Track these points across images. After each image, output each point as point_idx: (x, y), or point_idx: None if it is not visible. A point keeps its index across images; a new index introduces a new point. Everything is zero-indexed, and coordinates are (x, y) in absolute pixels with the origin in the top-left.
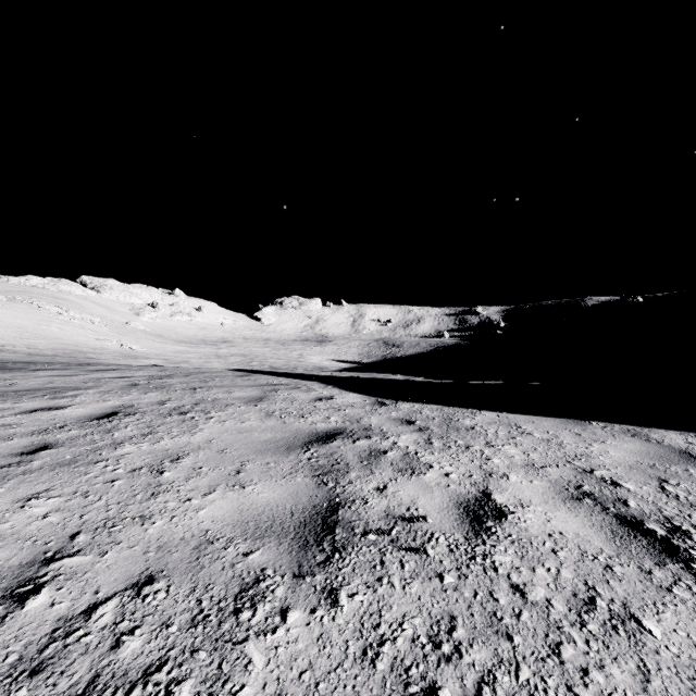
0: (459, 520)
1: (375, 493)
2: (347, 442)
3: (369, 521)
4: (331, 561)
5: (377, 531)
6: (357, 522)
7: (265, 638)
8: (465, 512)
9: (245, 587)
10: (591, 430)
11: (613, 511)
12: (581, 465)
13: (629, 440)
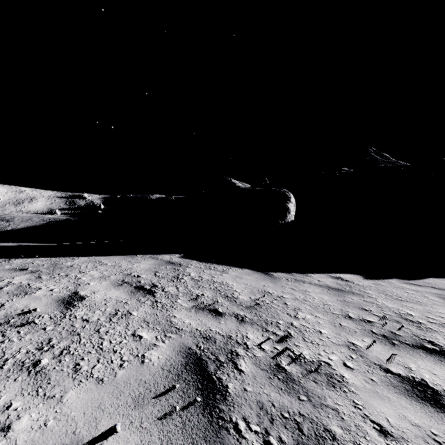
0: (58, 306)
1: None
2: None
3: None
4: None
5: None
6: None
7: None
8: (62, 302)
9: None
10: (136, 258)
11: (134, 285)
12: (127, 273)
13: (150, 260)
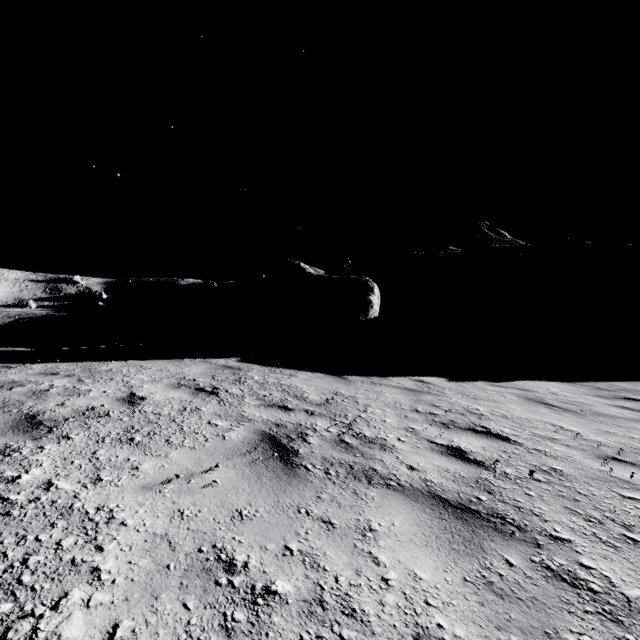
0: (122, 404)
1: (58, 406)
2: (2, 390)
3: (65, 416)
4: (53, 431)
5: (74, 417)
6: (56, 418)
7: (39, 454)
8: (124, 401)
9: (1, 450)
10: (184, 362)
11: (194, 388)
12: (180, 376)
13: (202, 364)
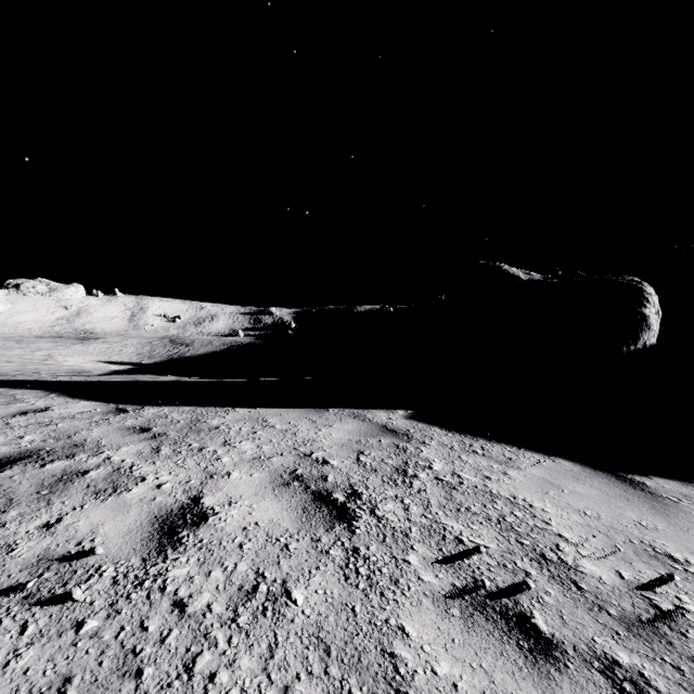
0: (147, 539)
1: (37, 532)
2: (31, 467)
3: (0, 578)
4: None
5: (8, 589)
6: None
7: None
8: (160, 527)
9: None
10: (326, 416)
11: (313, 489)
12: (304, 450)
13: (350, 422)
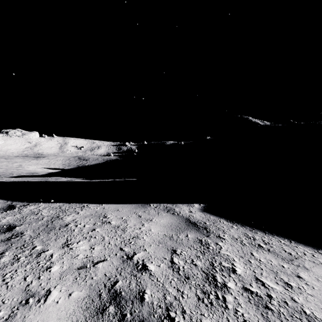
0: None
1: None
2: None
3: None
4: None
5: None
6: None
7: None
8: None
9: None
10: (148, 211)
11: (128, 320)
12: (128, 251)
13: (164, 216)
